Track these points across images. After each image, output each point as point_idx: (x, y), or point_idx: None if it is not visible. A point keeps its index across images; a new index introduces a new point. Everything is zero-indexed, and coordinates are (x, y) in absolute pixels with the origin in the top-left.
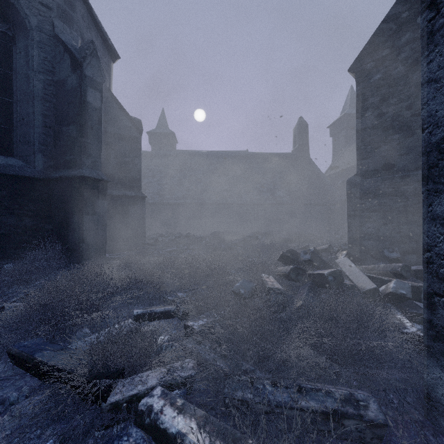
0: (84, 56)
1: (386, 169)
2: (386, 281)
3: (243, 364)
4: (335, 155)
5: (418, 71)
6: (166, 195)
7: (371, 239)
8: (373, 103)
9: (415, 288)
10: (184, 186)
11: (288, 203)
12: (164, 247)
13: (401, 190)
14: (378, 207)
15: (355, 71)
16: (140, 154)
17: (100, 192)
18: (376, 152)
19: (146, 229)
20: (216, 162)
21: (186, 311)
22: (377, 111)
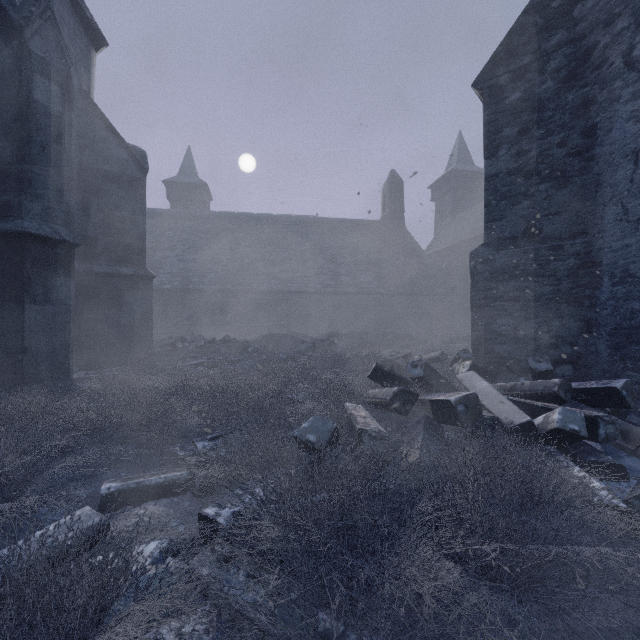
0: (28, 16)
1: (528, 236)
2: (539, 408)
3: (320, 618)
4: (438, 227)
5: (575, 89)
6: (192, 277)
7: (506, 342)
8: (509, 135)
9: (588, 419)
10: (222, 265)
11: (377, 292)
12: (186, 358)
13: (550, 268)
14: (517, 293)
15: (482, 87)
16: (144, 206)
17: (60, 263)
18: (513, 210)
19: (159, 331)
20: (271, 230)
21: (208, 483)
22: (514, 148)
